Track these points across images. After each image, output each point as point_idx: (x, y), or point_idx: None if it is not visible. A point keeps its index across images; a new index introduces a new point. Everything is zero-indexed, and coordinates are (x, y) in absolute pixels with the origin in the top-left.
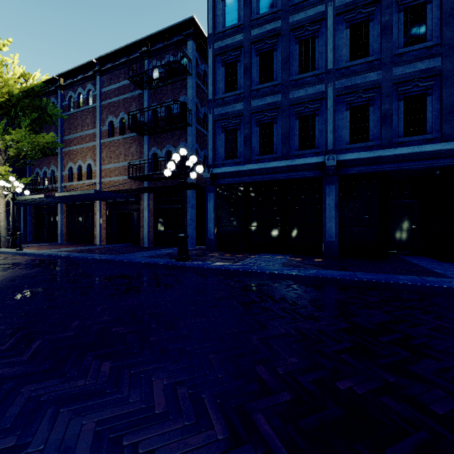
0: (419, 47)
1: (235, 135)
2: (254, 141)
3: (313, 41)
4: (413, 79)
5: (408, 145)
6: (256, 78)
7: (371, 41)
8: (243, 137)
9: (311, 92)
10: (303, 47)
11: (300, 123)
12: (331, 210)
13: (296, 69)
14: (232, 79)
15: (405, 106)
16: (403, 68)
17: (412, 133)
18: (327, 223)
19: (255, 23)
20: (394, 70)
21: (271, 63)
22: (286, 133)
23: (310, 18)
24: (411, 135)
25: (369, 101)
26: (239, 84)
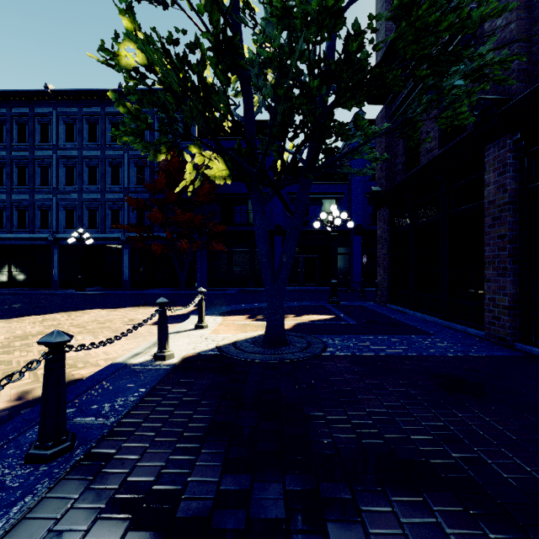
0: (94, 187)
1: (2, 214)
2: (15, 219)
3: (48, 169)
4: (90, 201)
5: (91, 232)
6: (16, 181)
7: (75, 178)
8: (6, 216)
9: (46, 197)
10: (43, 171)
11: (42, 213)
12: (56, 263)
13: (39, 182)
14: (1, 177)
15: (89, 214)
16: (87, 195)
17: (92, 227)
18: (54, 270)
19: (13, 148)
20: (83, 195)
21: (25, 174)
22: (32, 218)
23: (45, 156)
24: (92, 228)
25: (74, 208)
26: (5, 182)
